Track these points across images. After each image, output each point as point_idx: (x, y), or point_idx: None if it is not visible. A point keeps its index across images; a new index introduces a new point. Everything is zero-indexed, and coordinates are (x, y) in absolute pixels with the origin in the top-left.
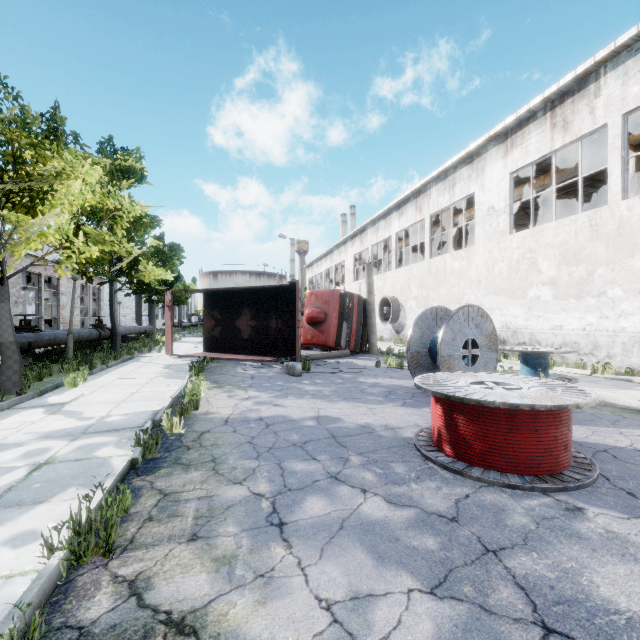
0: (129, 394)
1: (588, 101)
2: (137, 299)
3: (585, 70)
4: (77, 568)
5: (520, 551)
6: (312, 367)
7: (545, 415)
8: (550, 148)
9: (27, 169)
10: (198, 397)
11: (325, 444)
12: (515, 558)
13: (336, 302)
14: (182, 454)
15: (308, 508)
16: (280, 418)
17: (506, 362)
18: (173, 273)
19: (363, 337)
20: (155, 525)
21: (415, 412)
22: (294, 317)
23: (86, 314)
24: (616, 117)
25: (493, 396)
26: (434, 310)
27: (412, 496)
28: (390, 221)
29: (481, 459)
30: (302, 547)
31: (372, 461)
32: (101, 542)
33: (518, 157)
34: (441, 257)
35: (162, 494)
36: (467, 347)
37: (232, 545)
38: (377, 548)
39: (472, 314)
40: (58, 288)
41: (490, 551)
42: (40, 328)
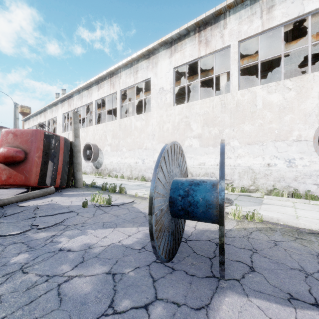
0: None
1: (220, 30)
2: None
3: (220, 9)
4: None
5: None
6: None
7: None
8: (198, 55)
9: None
10: None
11: None
12: None
13: (39, 142)
14: None
15: None
16: None
17: None
18: None
19: (70, 174)
20: None
21: None
22: None
23: None
24: (235, 42)
25: None
26: (172, 146)
27: None
28: (91, 92)
29: None
30: None
31: None
32: None
33: (179, 58)
34: (128, 118)
35: None
36: None
37: None
38: None
39: None
40: None
41: None
42: None
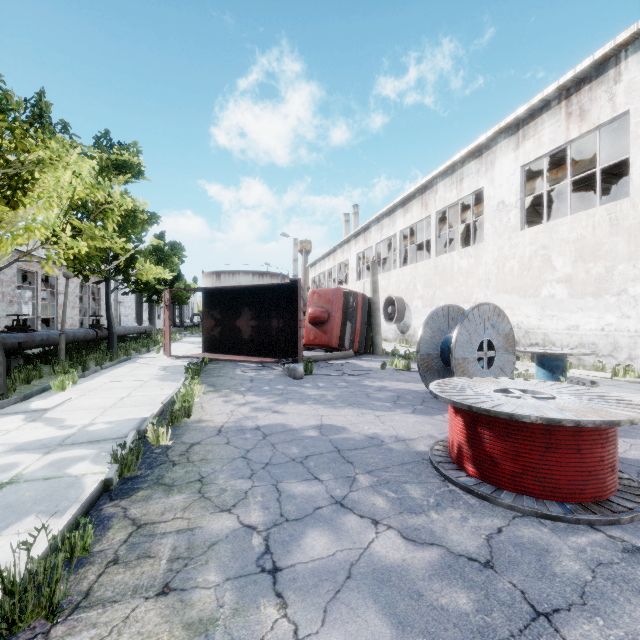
0: (119, 399)
1: (607, 87)
2: (137, 299)
3: (604, 54)
4: (9, 638)
5: (580, 615)
6: (315, 369)
7: (589, 431)
8: (565, 139)
9: (12, 159)
10: (191, 403)
11: (328, 459)
12: (575, 626)
13: (339, 301)
14: (166, 472)
15: (308, 547)
16: (279, 427)
17: (518, 364)
18: (174, 272)
19: (367, 337)
20: (120, 570)
21: (427, 420)
22: (296, 317)
23: (85, 314)
24: (638, 103)
25: (526, 408)
26: (446, 309)
27: (433, 530)
28: (395, 218)
29: (512, 482)
30: (300, 606)
31: (383, 482)
32: (44, 601)
33: (530, 149)
34: (448, 255)
35: (135, 525)
36: (483, 349)
37: (211, 602)
38: (395, 608)
39: (488, 313)
40: (56, 287)
41: (541, 615)
42: (37, 328)
